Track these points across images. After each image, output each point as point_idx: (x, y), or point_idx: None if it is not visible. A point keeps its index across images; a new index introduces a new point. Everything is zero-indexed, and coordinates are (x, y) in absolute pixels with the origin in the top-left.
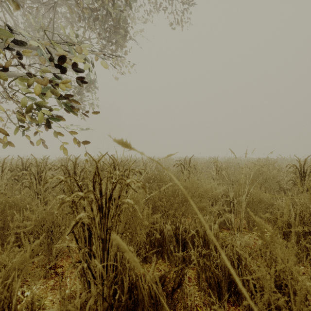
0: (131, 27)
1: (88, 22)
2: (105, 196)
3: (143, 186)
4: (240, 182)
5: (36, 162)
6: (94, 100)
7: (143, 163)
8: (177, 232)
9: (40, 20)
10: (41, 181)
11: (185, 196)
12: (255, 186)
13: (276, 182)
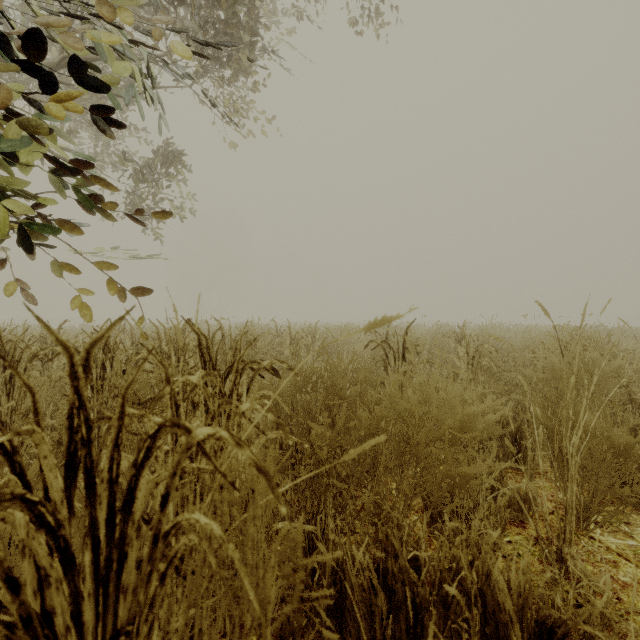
0: (265, 28)
1: (162, 5)
2: (108, 495)
3: (261, 466)
4: (565, 400)
5: (1, 338)
6: (183, 198)
7: (290, 338)
8: (390, 566)
9: (47, 1)
10: (13, 388)
11: (408, 440)
12: (605, 409)
13: (620, 388)
